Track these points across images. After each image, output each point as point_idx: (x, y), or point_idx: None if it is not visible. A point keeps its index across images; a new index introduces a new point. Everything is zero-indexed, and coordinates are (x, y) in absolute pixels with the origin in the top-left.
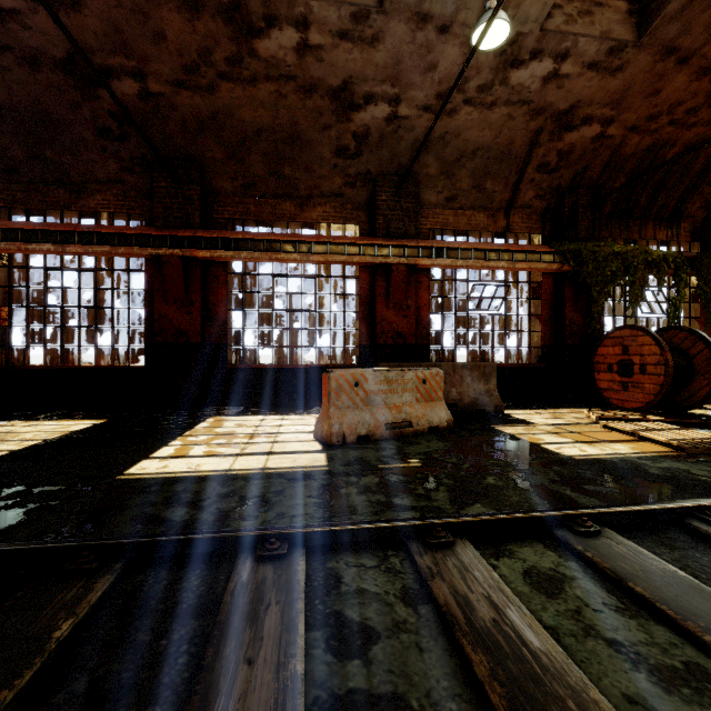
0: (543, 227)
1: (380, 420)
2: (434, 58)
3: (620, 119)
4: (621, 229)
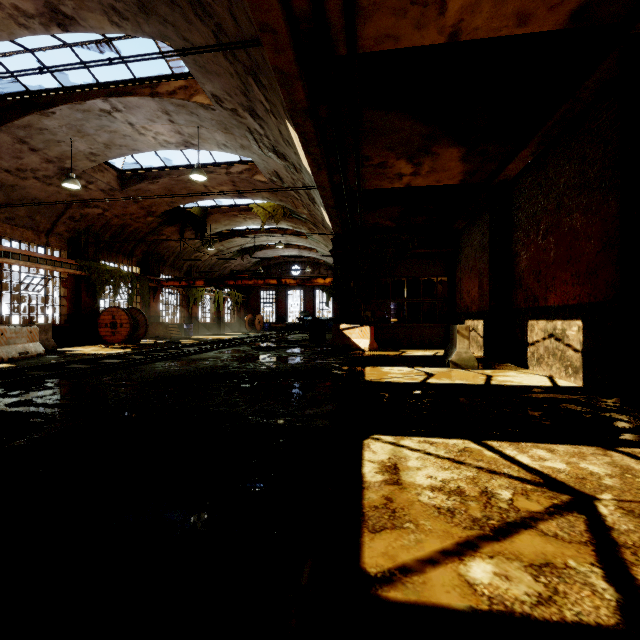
0: (69, 247)
1: (15, 351)
2: (23, 156)
3: (111, 211)
4: (108, 256)
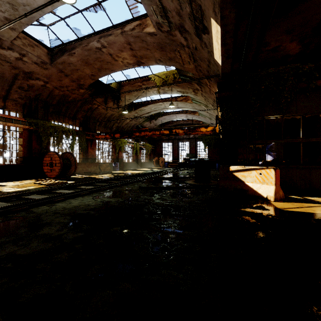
0: (24, 110)
1: None
2: None
3: (51, 83)
4: (57, 118)
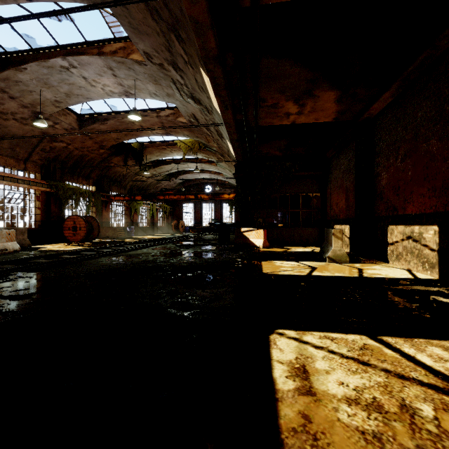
0: (42, 171)
1: None
2: (4, 102)
3: (73, 145)
4: (71, 178)
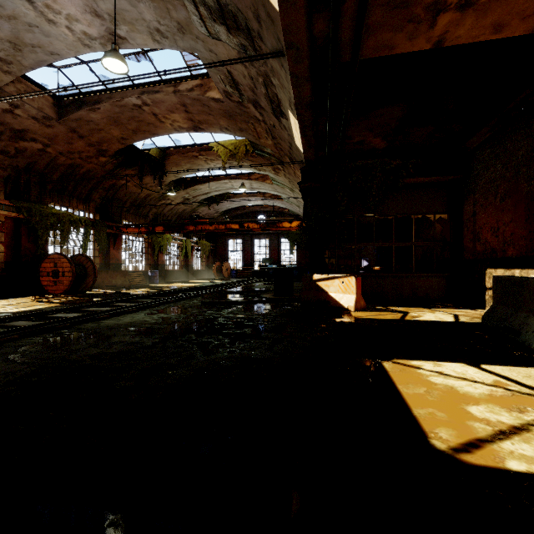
0: (6, 187)
1: None
2: None
3: (54, 147)
4: (59, 199)
